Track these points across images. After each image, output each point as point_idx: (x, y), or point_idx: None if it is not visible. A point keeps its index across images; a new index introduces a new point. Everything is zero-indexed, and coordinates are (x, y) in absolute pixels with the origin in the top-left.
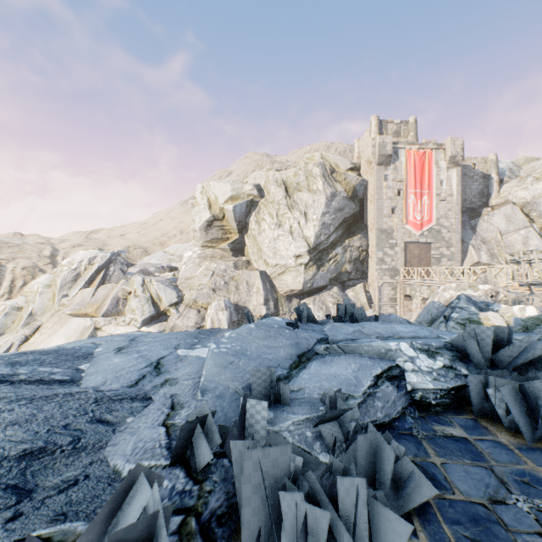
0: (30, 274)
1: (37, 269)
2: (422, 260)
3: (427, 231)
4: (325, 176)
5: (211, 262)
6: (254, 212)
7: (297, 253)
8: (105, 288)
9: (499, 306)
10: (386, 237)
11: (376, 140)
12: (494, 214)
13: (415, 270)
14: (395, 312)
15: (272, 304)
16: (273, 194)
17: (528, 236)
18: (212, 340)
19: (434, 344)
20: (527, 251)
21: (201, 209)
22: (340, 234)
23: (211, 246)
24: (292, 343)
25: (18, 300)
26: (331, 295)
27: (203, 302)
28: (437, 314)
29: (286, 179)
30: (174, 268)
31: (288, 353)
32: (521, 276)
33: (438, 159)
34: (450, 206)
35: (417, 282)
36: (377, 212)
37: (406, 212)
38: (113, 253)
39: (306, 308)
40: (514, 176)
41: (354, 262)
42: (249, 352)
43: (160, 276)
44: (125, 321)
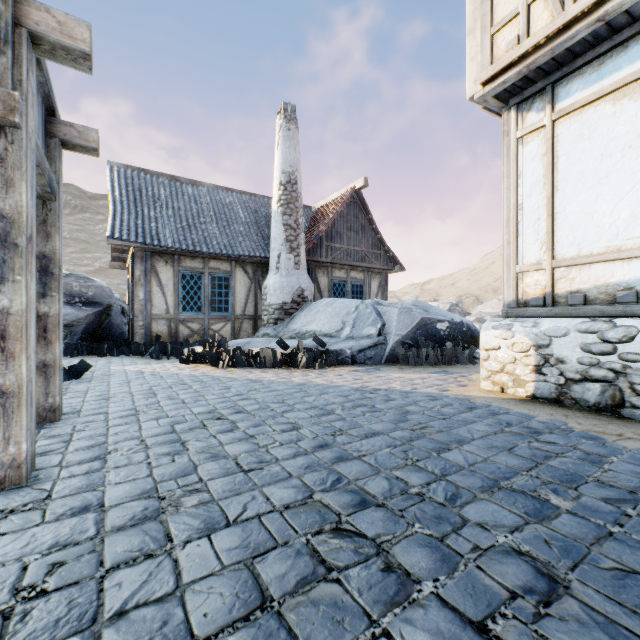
0: None
1: None
2: None
3: None
4: None
5: None
6: None
7: None
8: None
9: None
10: None
11: None
12: None
13: None
14: None
15: None
16: None
17: None
18: None
19: None
20: None
21: None
22: None
23: None
24: None
25: None
26: None
27: None
28: None
29: None
30: None
31: None
32: None
33: None
34: None
35: None
36: None
37: None
38: (452, 304)
39: None
40: None
41: None
42: None
43: None
44: None
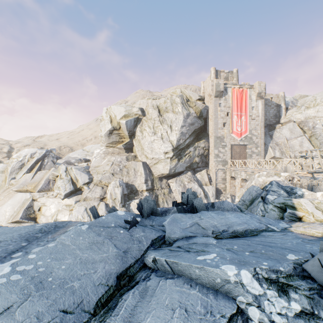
0: None
1: None
2: (241, 155)
3: (244, 138)
4: (183, 103)
5: (111, 156)
6: (139, 125)
7: (166, 151)
8: (41, 173)
9: (300, 190)
10: (220, 141)
11: (214, 81)
12: (283, 128)
13: (237, 161)
14: (225, 187)
15: (150, 183)
16: (151, 114)
17: (302, 141)
18: (46, 240)
19: (282, 268)
20: (313, 150)
21: (106, 123)
22: (192, 139)
23: (112, 146)
24: (119, 252)
25: None
26: (186, 177)
27: (106, 182)
28: (256, 195)
29: (159, 104)
30: (88, 160)
31: (106, 272)
32: (308, 167)
33: (250, 94)
34: (258, 122)
35: (239, 169)
36: (214, 126)
37: (231, 126)
38: (47, 150)
39: (148, 203)
40: (294, 106)
41: (200, 156)
42: (51, 278)
43: (78, 165)
44: (53, 195)
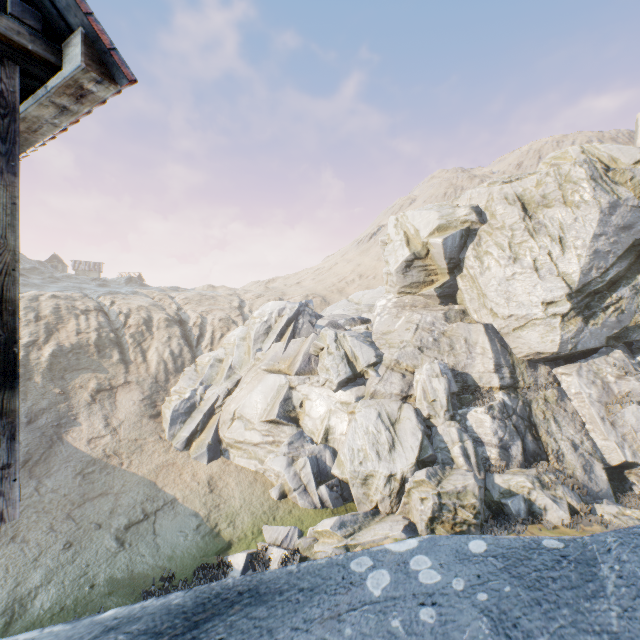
0: (225, 326)
1: (230, 321)
2: None
3: None
4: (595, 178)
5: (412, 312)
6: (471, 244)
7: (547, 299)
8: (295, 342)
9: None
10: None
11: None
12: None
13: None
14: None
15: (506, 372)
16: (500, 216)
17: None
18: None
19: None
20: None
21: (397, 247)
22: (626, 266)
23: (409, 293)
24: None
25: (218, 352)
26: (612, 363)
27: (407, 364)
28: None
29: (522, 192)
30: (366, 319)
31: None
32: None
33: None
34: None
35: None
36: None
37: None
38: (301, 304)
39: None
40: None
41: None
42: None
43: (351, 330)
44: (319, 381)
